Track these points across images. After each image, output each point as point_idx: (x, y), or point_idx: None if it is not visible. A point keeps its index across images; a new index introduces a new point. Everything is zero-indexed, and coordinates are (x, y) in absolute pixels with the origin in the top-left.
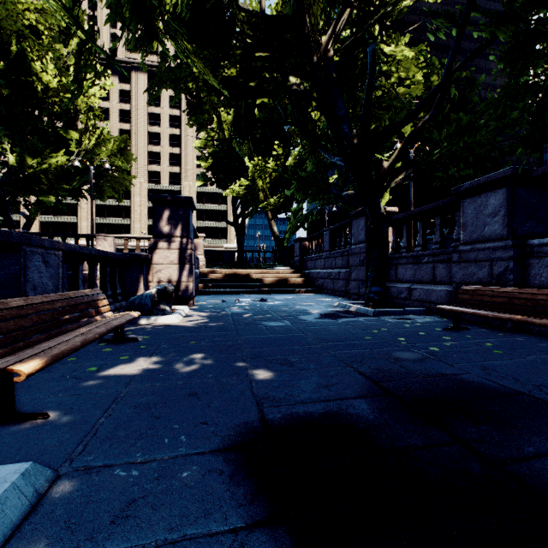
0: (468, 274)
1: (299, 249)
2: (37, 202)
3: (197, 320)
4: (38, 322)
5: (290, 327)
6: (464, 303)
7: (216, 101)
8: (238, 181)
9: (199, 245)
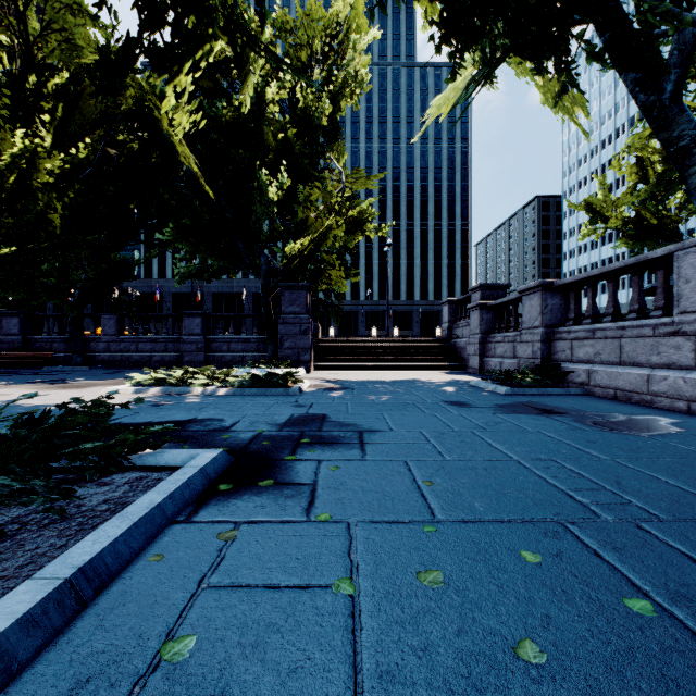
0: (5, 348)
1: None
2: None
3: None
4: None
5: None
6: (3, 359)
7: None
8: None
9: None
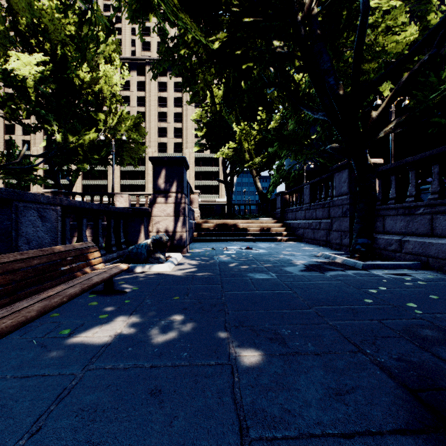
0: None
1: (280, 202)
2: (77, 169)
3: (186, 269)
4: (3, 283)
5: (276, 281)
6: None
7: (209, 79)
8: (227, 145)
9: (195, 199)
